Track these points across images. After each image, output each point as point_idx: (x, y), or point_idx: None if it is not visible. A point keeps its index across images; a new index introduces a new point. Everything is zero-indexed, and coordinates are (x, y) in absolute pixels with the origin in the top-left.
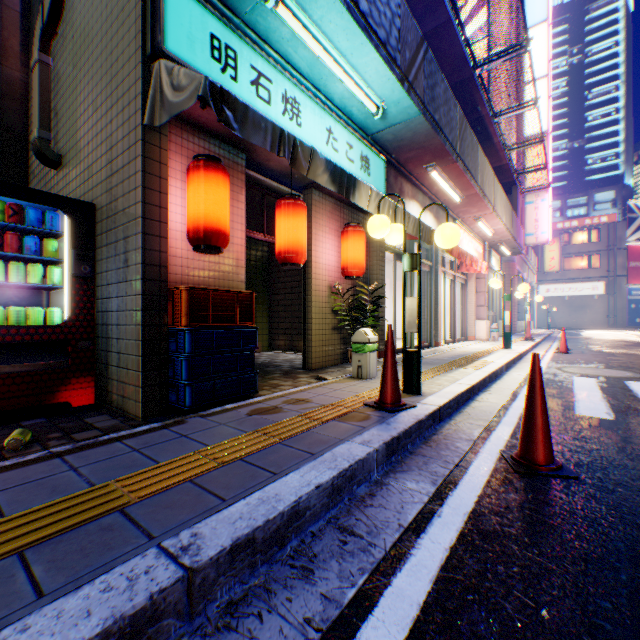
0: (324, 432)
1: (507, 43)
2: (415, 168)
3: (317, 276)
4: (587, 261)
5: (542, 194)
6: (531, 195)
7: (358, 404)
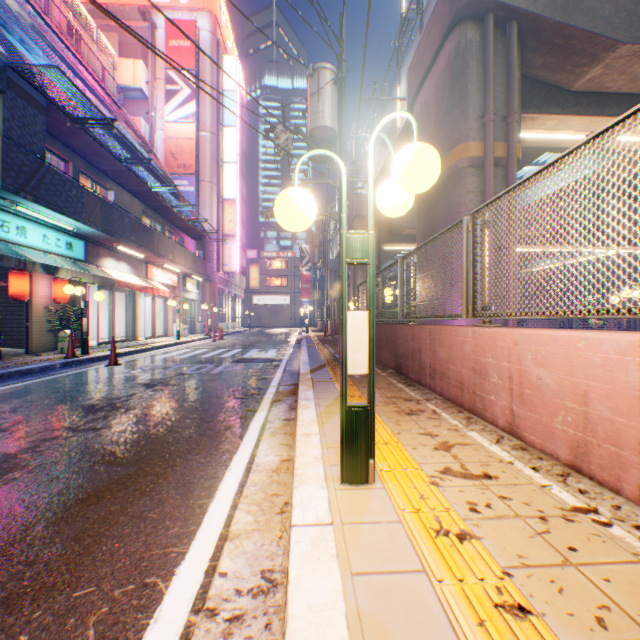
0: (41, 362)
1: (212, 132)
2: (108, 243)
3: (38, 302)
4: (282, 281)
5: (234, 240)
6: (228, 239)
7: (58, 358)
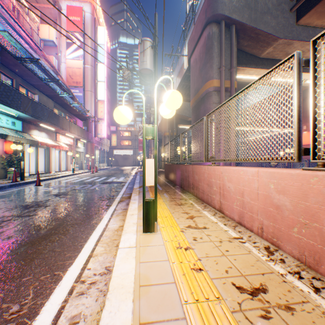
0: None
1: (91, 65)
2: (35, 122)
3: None
4: (129, 142)
5: (103, 121)
6: (100, 120)
7: (7, 182)
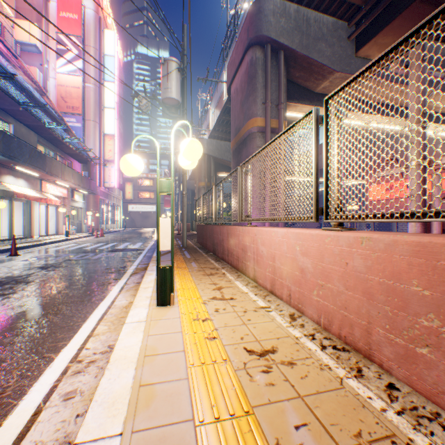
0: None
1: (95, 84)
2: (8, 164)
3: None
4: (150, 195)
5: (113, 164)
6: (108, 163)
7: None
